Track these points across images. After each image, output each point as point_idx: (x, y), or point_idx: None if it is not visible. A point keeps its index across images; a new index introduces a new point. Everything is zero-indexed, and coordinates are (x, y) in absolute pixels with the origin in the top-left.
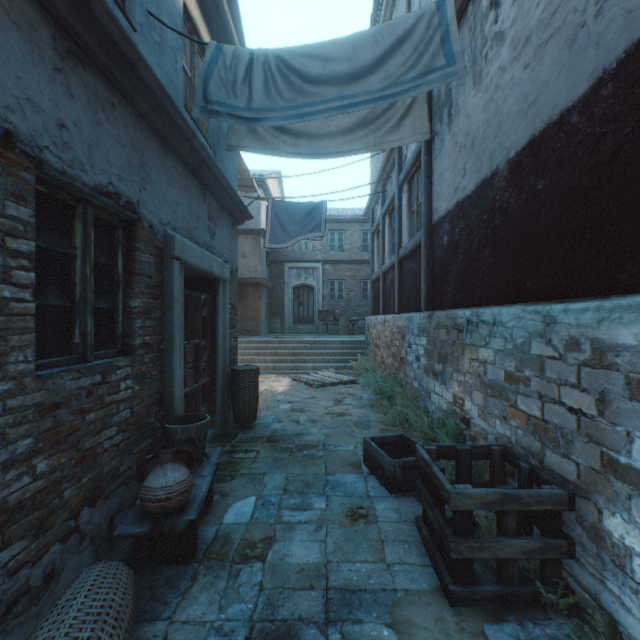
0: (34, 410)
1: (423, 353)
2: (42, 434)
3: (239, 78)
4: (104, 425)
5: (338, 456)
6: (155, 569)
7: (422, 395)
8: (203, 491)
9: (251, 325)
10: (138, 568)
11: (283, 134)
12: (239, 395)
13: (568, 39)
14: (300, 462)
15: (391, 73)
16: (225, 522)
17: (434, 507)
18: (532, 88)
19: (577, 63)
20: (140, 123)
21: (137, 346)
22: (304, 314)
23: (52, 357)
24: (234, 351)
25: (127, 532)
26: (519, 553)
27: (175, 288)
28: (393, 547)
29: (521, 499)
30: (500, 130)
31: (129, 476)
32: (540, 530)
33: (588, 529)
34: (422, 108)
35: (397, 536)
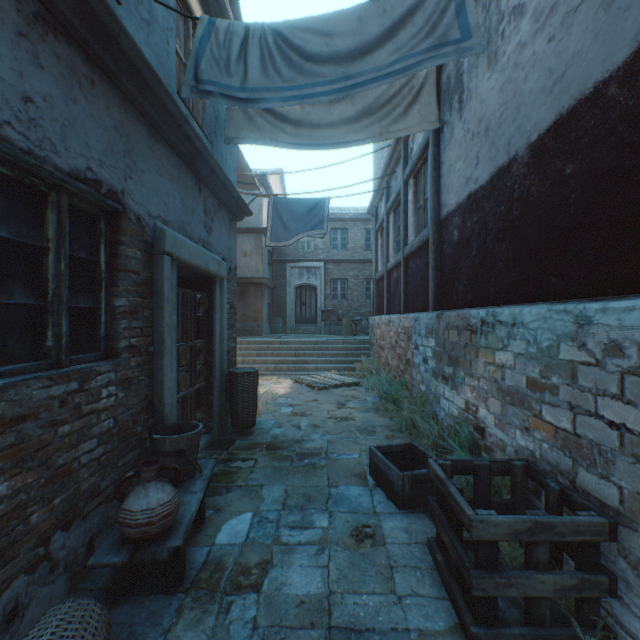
0: None
1: (431, 355)
2: (2, 452)
3: (233, 55)
4: (81, 438)
5: (341, 465)
6: (136, 601)
7: (430, 400)
8: (192, 510)
9: (252, 325)
10: (117, 599)
11: (283, 124)
12: (237, 399)
13: (604, 1)
14: (301, 472)
15: (401, 47)
16: (217, 543)
17: (451, 532)
18: (558, 62)
19: (616, 27)
20: (125, 105)
21: (122, 349)
22: (306, 314)
23: (19, 362)
24: (233, 353)
25: (102, 562)
26: (552, 591)
27: (165, 286)
28: (404, 575)
29: (555, 528)
30: (519, 112)
31: (112, 492)
32: (575, 563)
33: (634, 565)
34: (431, 95)
35: (408, 561)
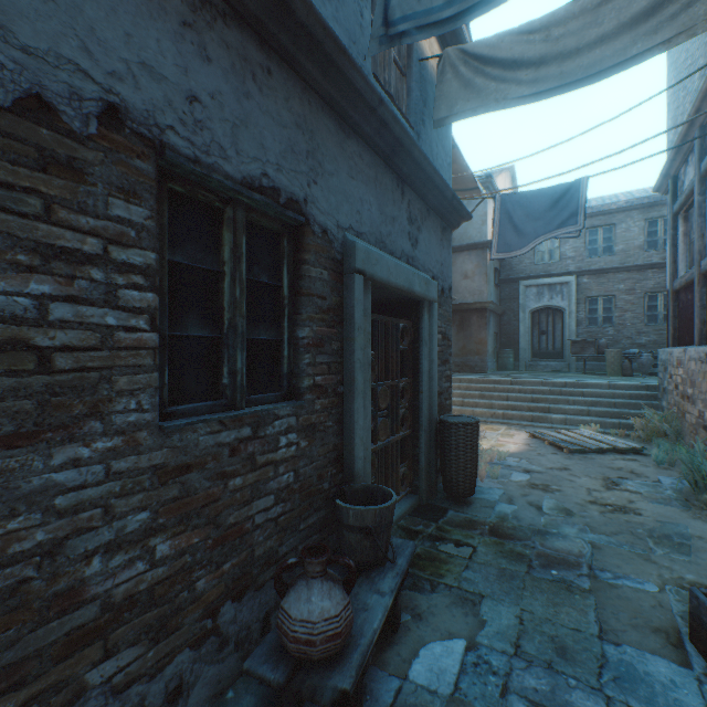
0: (152, 474)
1: None
2: (163, 506)
3: None
4: (255, 493)
5: (622, 600)
6: None
7: None
8: (373, 626)
9: (474, 360)
10: None
11: (514, 72)
12: (449, 456)
13: None
14: (545, 592)
15: None
16: (411, 678)
17: None
18: None
19: None
20: (308, 96)
21: (305, 389)
22: (547, 346)
23: (194, 402)
24: (445, 395)
25: (257, 672)
26: None
27: (356, 312)
28: None
29: None
30: None
31: None
32: None
33: None
34: None
35: None
